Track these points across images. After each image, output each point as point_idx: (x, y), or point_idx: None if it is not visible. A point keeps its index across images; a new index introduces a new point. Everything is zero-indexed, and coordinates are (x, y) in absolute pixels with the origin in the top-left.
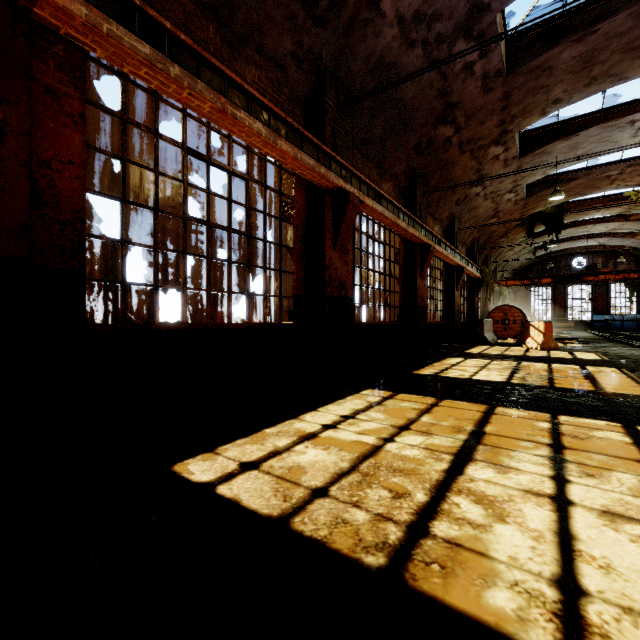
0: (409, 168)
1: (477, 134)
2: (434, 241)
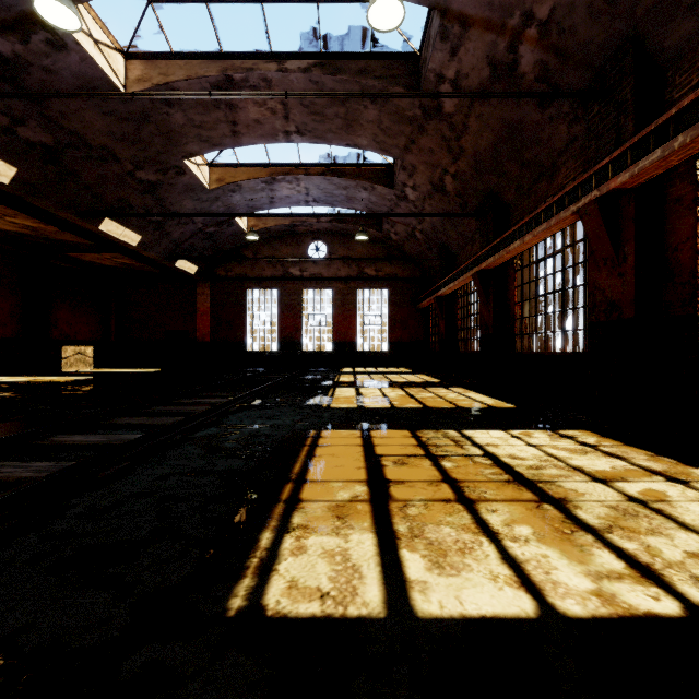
0: None
1: None
2: None
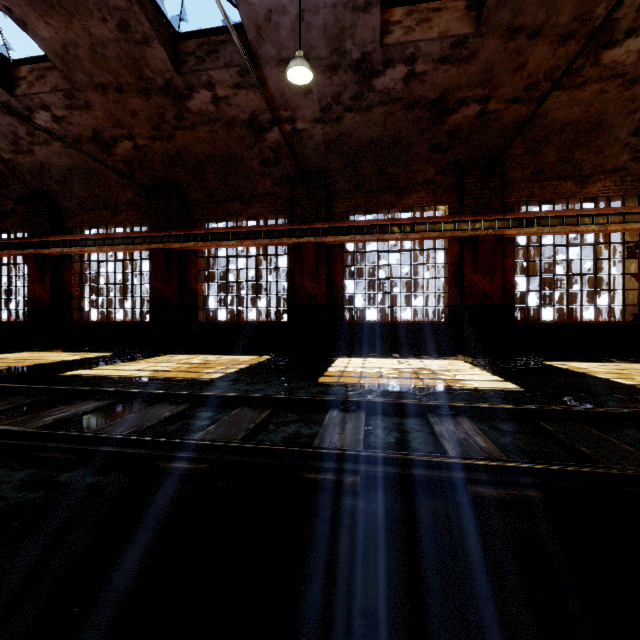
0: (445, 166)
1: (534, 75)
2: (506, 225)
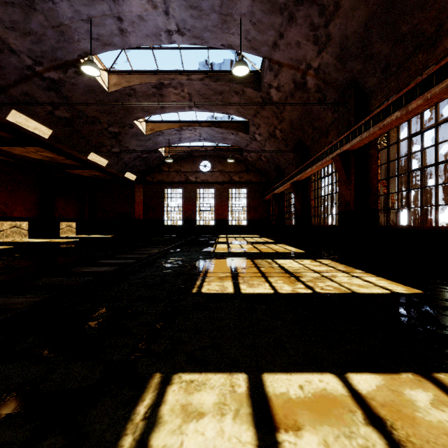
0: None
1: None
2: None
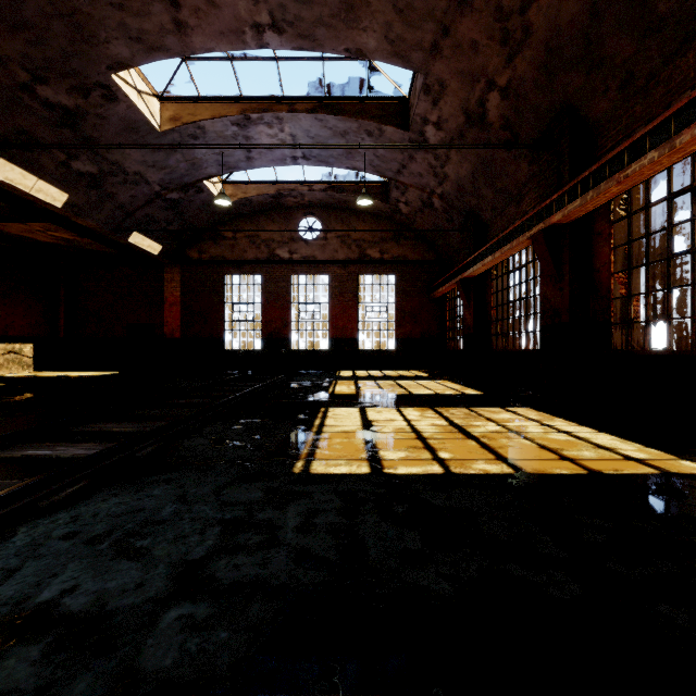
0: None
1: None
2: None
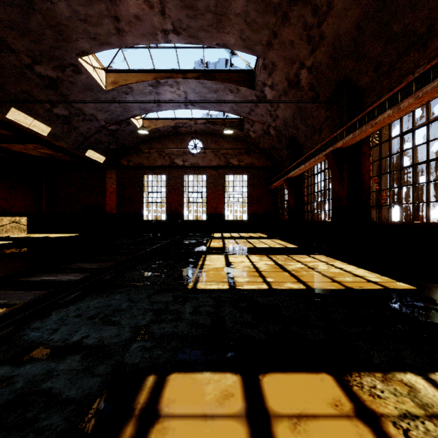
0: None
1: None
2: None
